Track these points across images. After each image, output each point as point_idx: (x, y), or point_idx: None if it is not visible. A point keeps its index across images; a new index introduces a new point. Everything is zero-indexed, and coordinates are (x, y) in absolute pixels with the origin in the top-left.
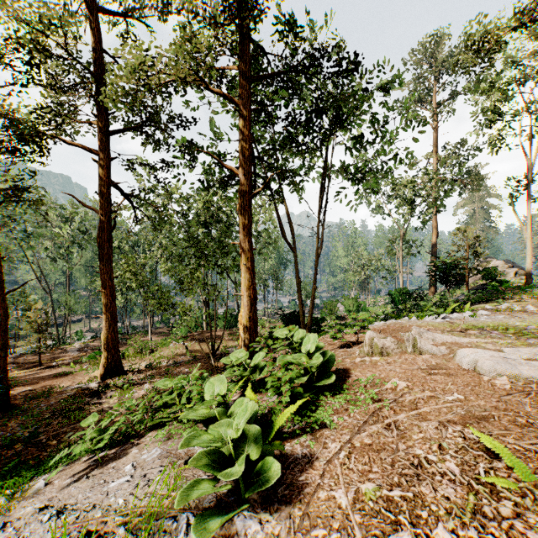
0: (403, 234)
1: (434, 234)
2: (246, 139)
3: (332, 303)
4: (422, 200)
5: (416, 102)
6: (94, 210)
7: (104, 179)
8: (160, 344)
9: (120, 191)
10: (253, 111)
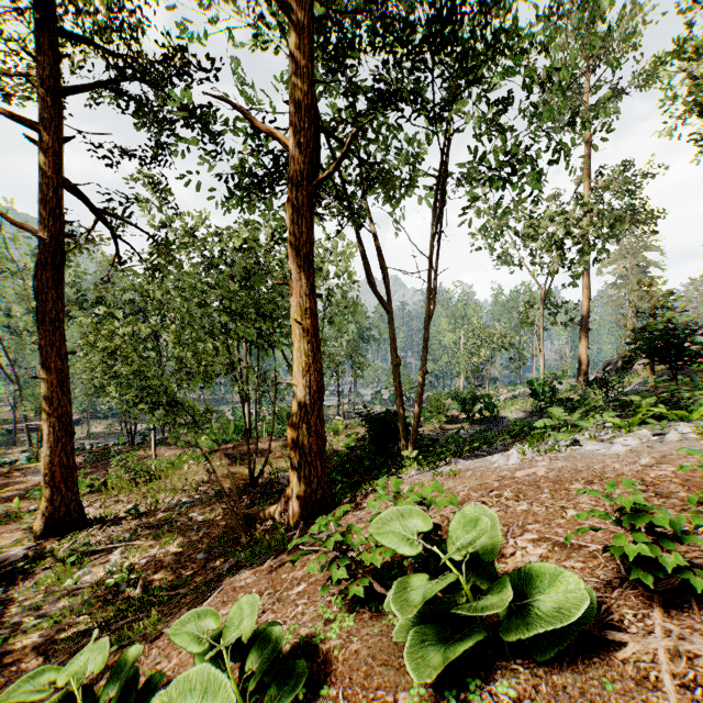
0: (544, 293)
1: (585, 296)
2: (302, 74)
3: (440, 396)
4: (574, 243)
5: (561, 102)
6: (27, 230)
7: (45, 173)
8: (166, 465)
9: (83, 201)
10: (316, 20)
